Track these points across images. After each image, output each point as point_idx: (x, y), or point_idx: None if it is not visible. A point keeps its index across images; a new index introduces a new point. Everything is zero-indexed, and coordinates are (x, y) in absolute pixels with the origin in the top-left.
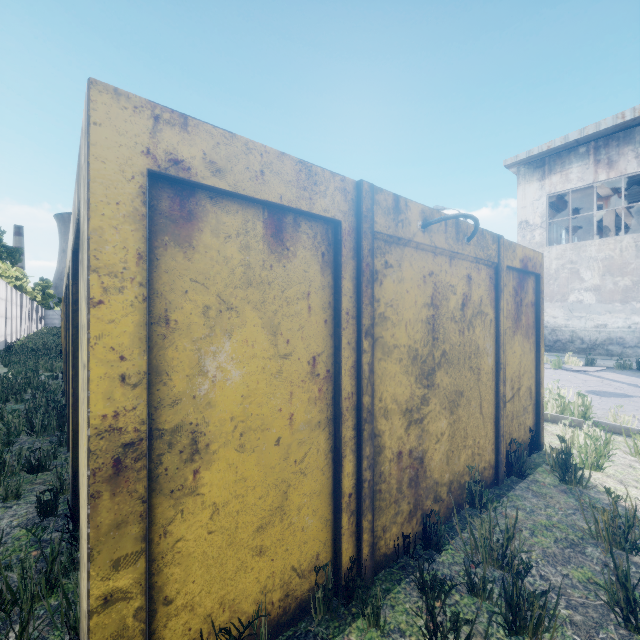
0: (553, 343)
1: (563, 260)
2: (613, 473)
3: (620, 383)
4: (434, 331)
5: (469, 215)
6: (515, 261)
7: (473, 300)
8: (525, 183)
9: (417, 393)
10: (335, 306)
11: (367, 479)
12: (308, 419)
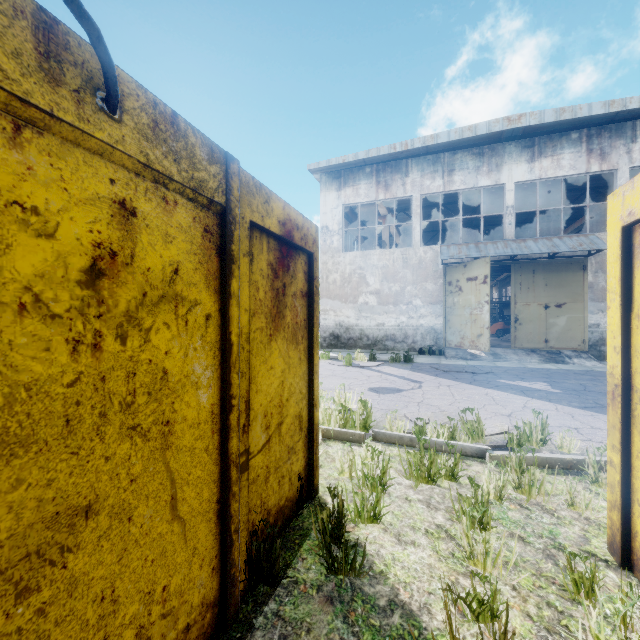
0: (347, 340)
1: (355, 266)
2: (391, 520)
3: (394, 376)
4: None
5: None
6: (270, 219)
7: (144, 266)
8: (326, 191)
9: None
10: None
11: None
12: None
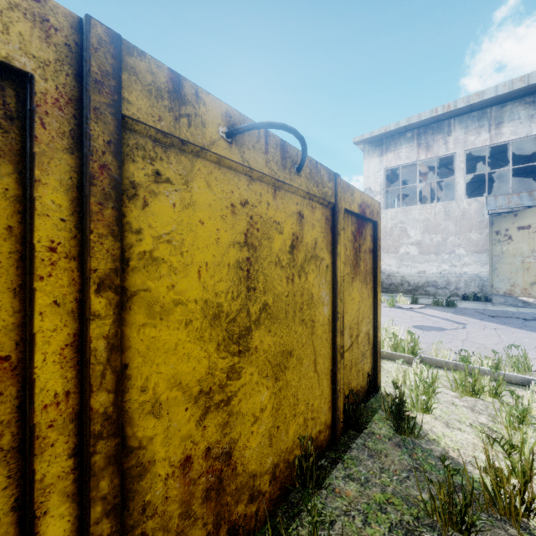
0: (389, 286)
1: (396, 220)
2: (440, 414)
3: (436, 318)
4: (250, 279)
5: (290, 127)
6: (353, 205)
7: (306, 242)
8: (369, 158)
9: (220, 365)
10: (26, 235)
11: (103, 535)
12: None
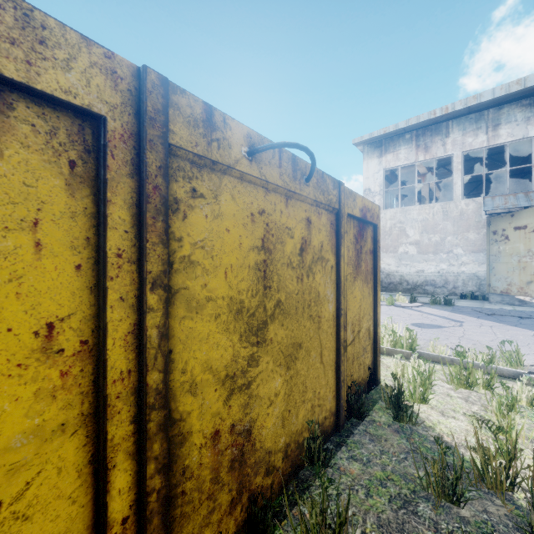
0: (388, 285)
1: (395, 220)
2: (436, 404)
3: (434, 316)
4: (266, 278)
5: (302, 146)
6: (355, 210)
7: (313, 245)
8: (368, 159)
9: (242, 353)
10: (99, 244)
11: (155, 489)
12: (35, 425)
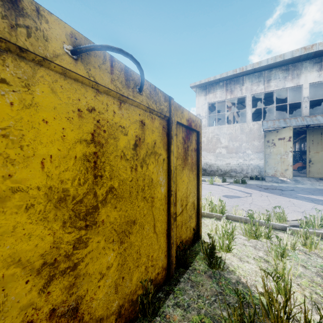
0: (210, 172)
1: (214, 133)
2: (236, 252)
3: (236, 190)
4: (96, 168)
5: (127, 52)
6: (183, 119)
7: (147, 142)
8: (199, 96)
9: (66, 239)
10: None
11: None
12: None
